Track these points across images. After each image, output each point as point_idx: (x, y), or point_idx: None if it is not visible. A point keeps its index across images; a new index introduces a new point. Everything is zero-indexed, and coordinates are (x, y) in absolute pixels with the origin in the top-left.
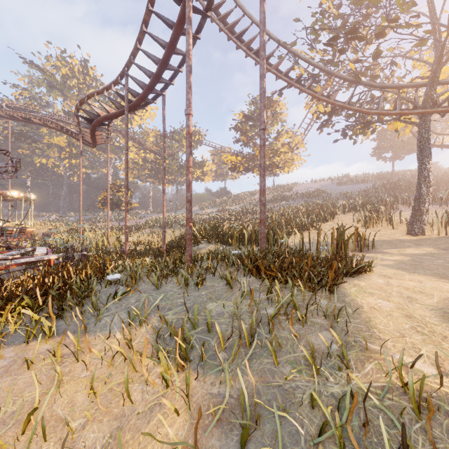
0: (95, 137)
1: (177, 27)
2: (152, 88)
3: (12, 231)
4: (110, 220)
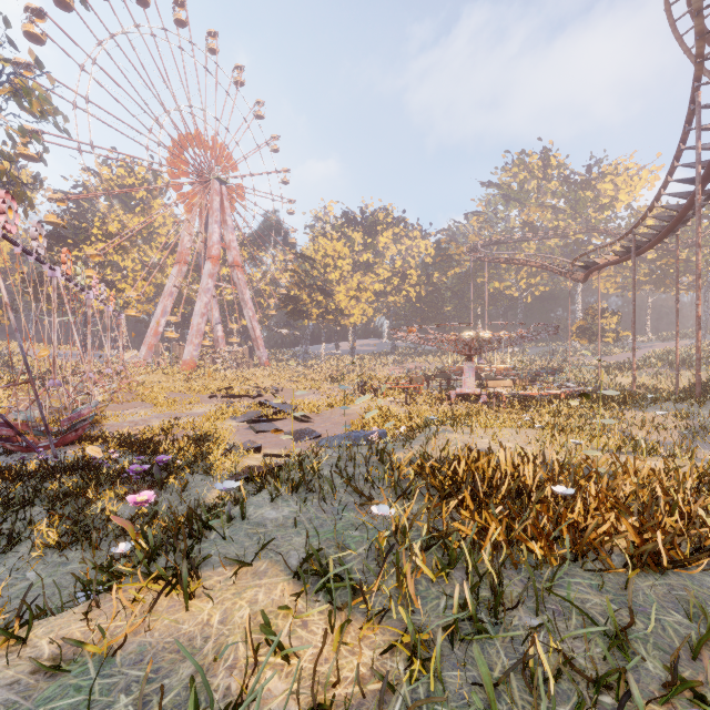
0: (587, 278)
1: (691, 199)
2: (662, 239)
3: (502, 368)
4: (582, 354)
